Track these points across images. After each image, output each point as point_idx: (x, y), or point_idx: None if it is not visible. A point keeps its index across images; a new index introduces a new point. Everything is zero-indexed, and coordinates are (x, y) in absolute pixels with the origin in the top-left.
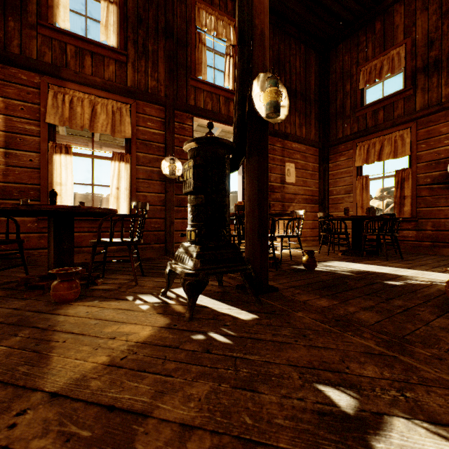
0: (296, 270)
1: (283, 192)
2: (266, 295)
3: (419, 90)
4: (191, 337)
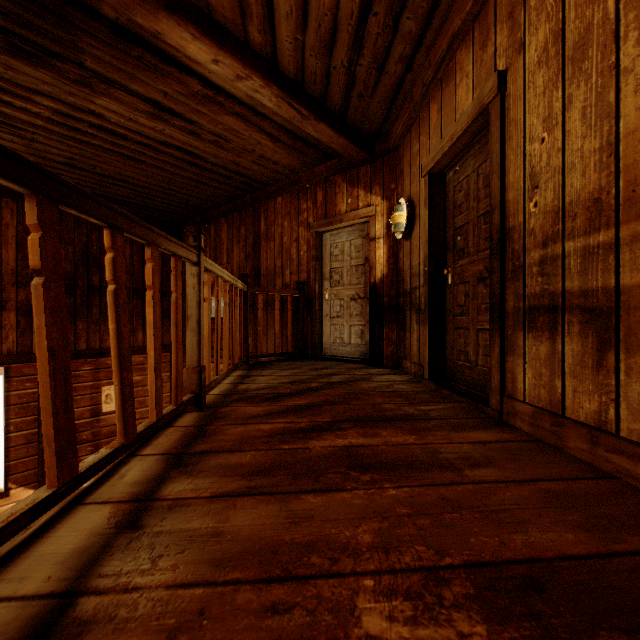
0: None
1: (97, 427)
2: None
3: None
4: None
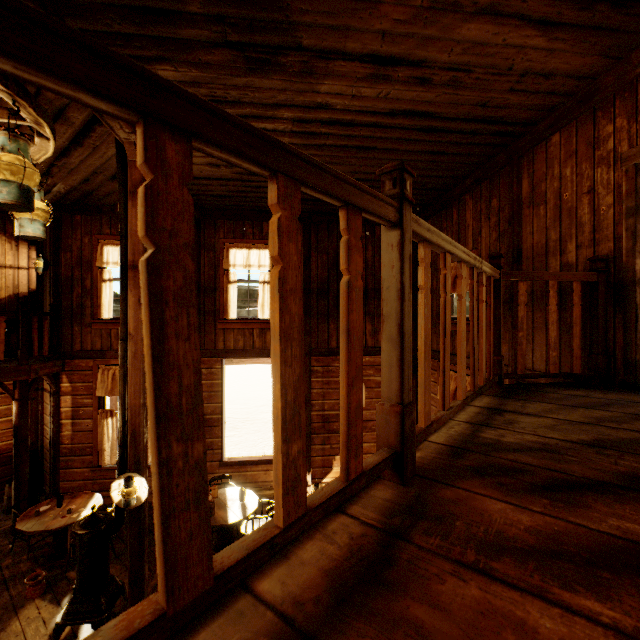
0: None
1: None
2: None
3: None
4: None
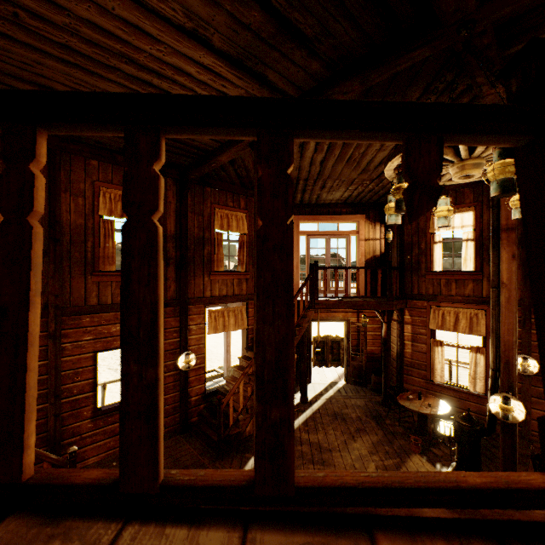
0: None
1: None
2: None
3: None
4: None
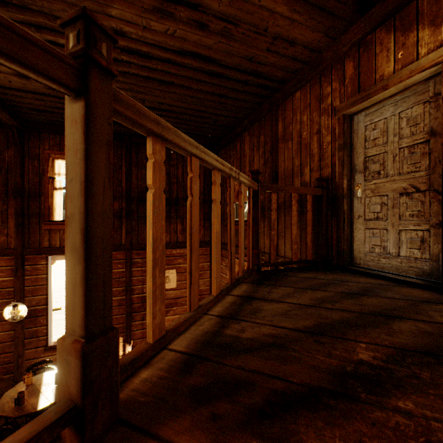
0: None
1: None
2: None
3: None
4: None
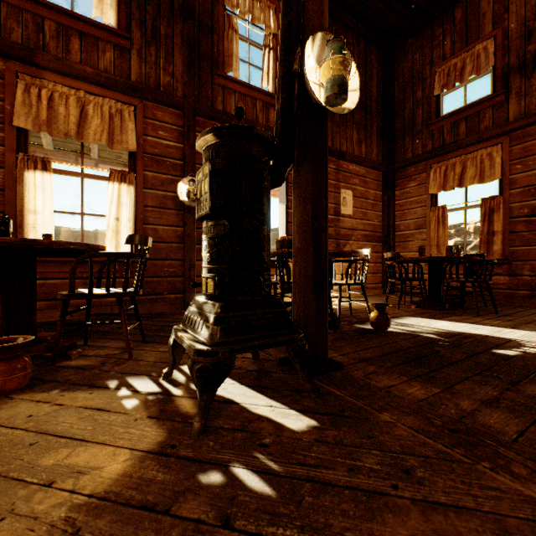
0: (361, 331)
1: (337, 227)
2: (325, 377)
3: (513, 95)
4: (199, 478)
